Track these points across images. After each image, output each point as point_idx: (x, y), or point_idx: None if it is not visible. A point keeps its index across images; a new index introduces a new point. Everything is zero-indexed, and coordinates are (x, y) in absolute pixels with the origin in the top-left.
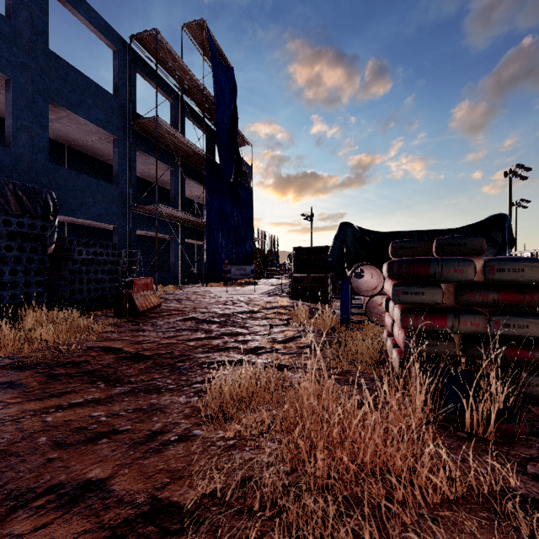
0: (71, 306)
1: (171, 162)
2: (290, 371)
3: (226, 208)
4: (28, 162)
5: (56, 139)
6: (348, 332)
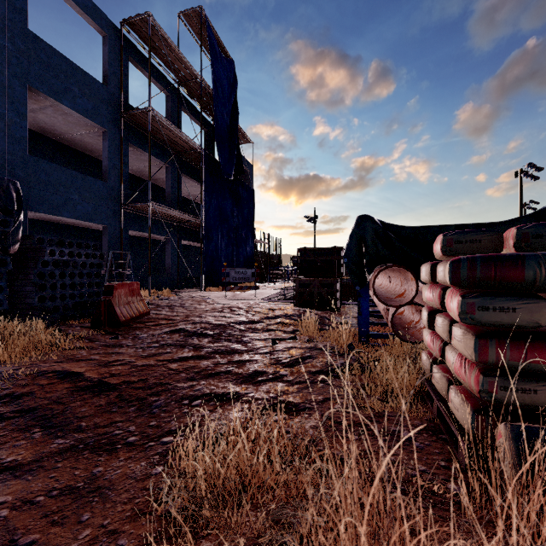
0: (40, 316)
1: (167, 158)
2: (301, 416)
3: (225, 208)
4: (3, 153)
5: (42, 132)
6: (369, 350)
